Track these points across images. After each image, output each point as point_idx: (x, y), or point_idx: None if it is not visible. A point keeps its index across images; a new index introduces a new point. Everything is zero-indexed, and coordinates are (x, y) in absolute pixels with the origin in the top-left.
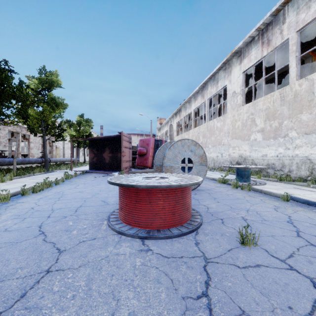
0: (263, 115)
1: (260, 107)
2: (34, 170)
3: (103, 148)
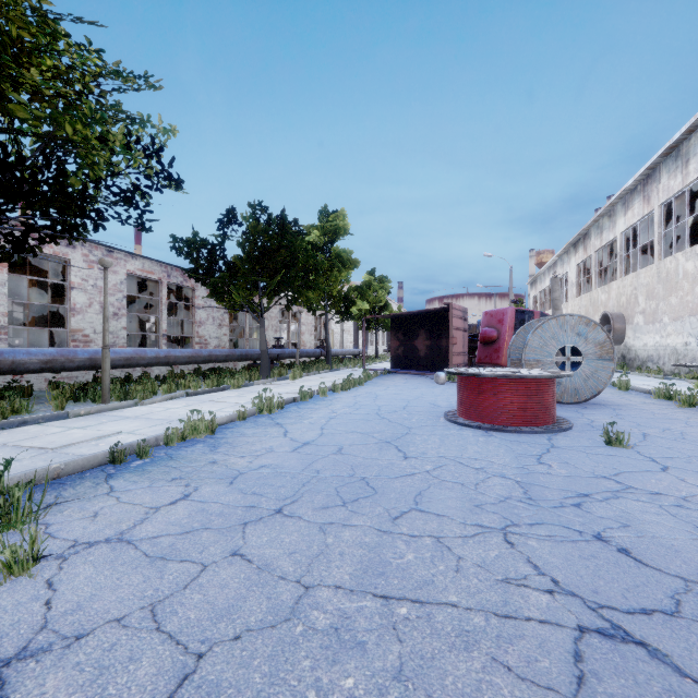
0: None
1: None
2: (315, 367)
3: (415, 331)
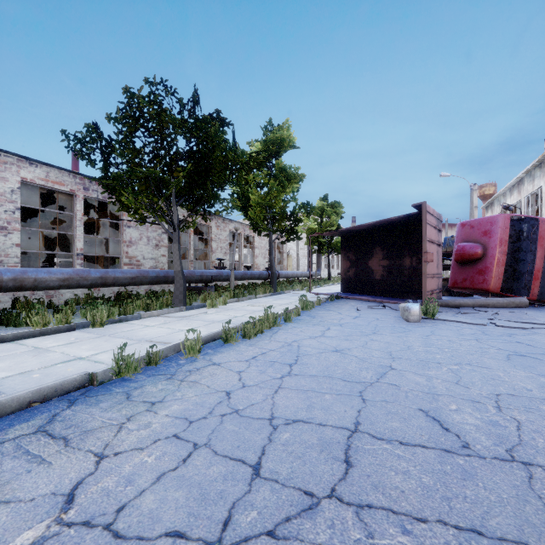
0: None
1: None
2: (258, 289)
3: (368, 250)
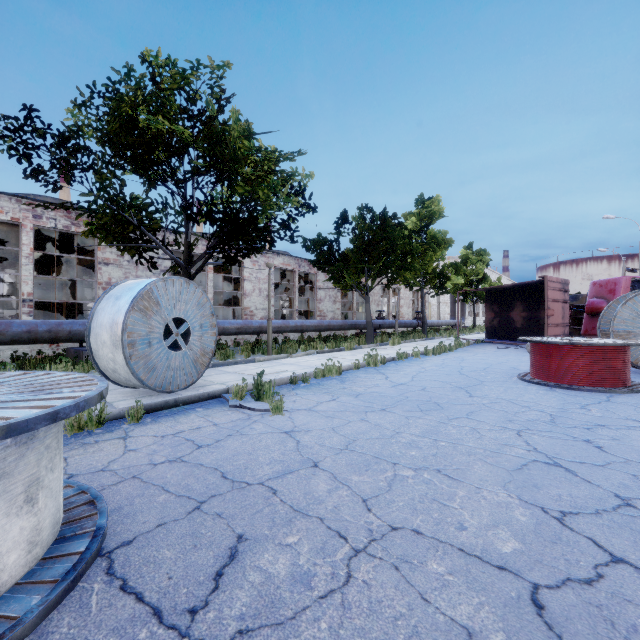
0: None
1: None
2: (411, 336)
3: (510, 303)
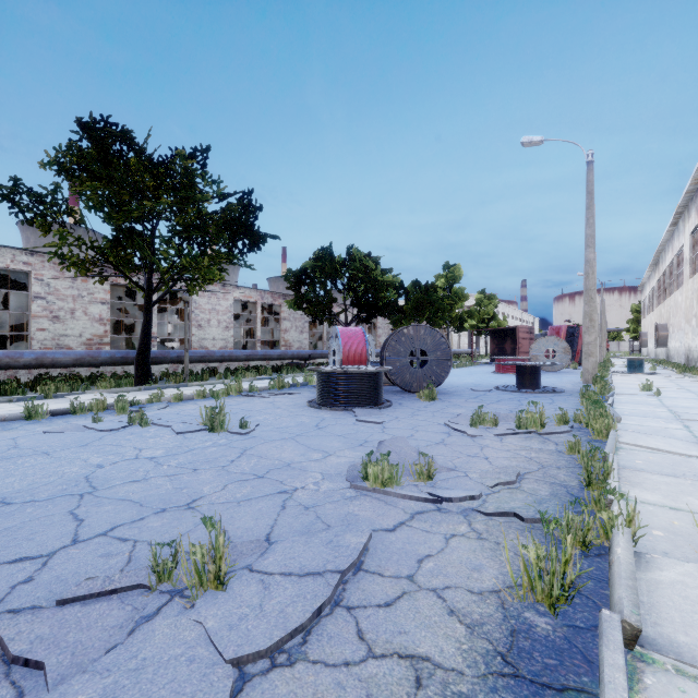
0: (695, 297)
1: (694, 287)
2: None
3: (504, 339)
